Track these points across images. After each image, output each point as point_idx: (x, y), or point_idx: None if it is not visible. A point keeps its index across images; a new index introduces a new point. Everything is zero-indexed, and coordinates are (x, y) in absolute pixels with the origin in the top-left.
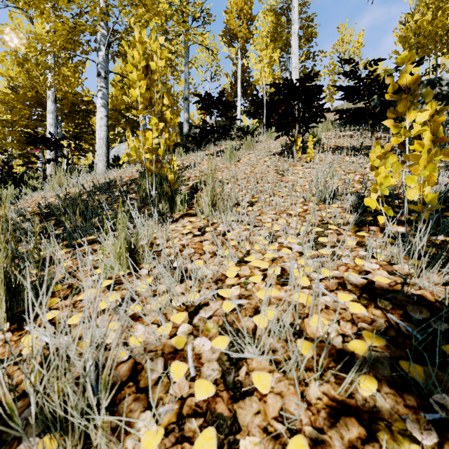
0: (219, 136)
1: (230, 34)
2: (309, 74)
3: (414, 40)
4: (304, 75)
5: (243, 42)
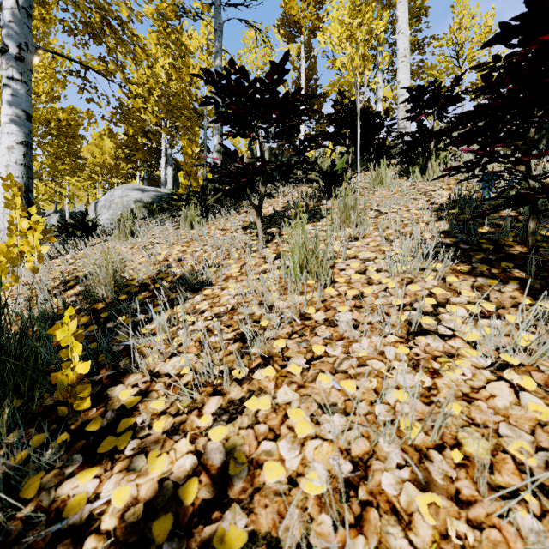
0: (272, 179)
1: (290, 23)
2: None
3: None
4: None
5: (308, 33)
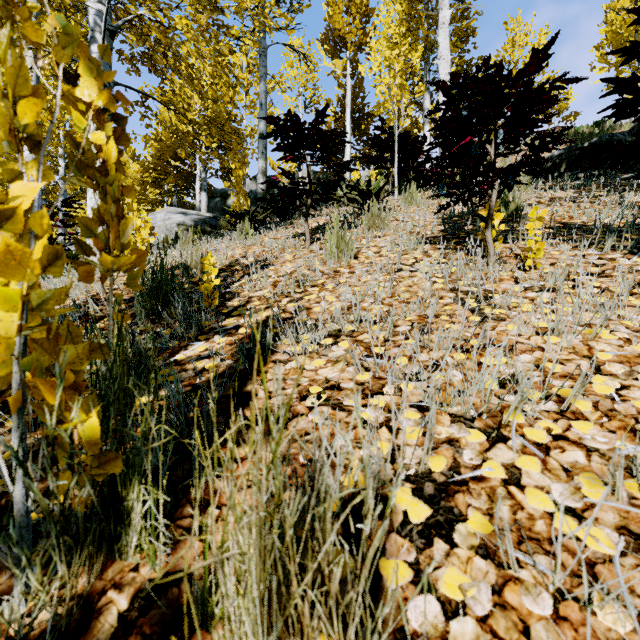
0: (316, 199)
1: (334, 37)
2: (545, 50)
3: (625, 42)
4: (534, 52)
5: (354, 49)
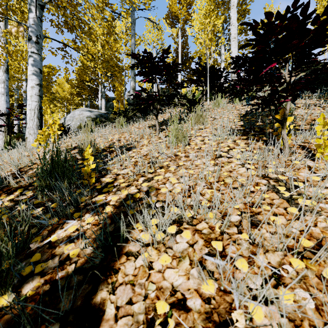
0: (162, 104)
1: (172, 16)
2: None
3: None
4: None
5: (183, 22)
